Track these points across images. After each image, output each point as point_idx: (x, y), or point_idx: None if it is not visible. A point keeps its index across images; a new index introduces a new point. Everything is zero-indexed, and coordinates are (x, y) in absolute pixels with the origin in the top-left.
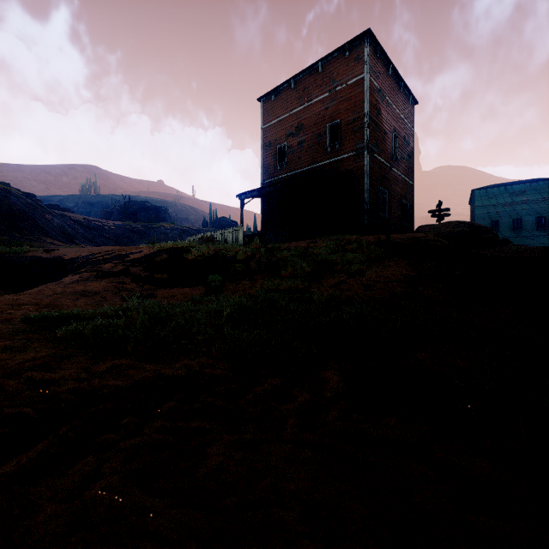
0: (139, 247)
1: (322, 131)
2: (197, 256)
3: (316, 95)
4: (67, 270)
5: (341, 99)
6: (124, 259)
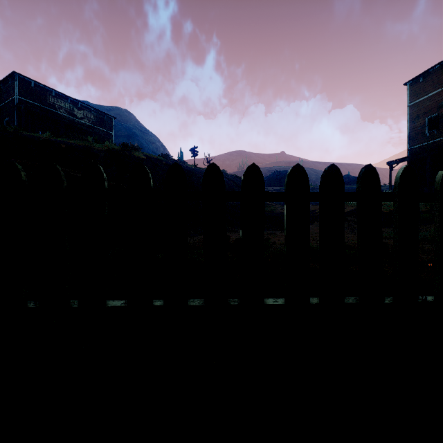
0: None
1: None
2: (389, 210)
3: None
4: None
5: None
6: None
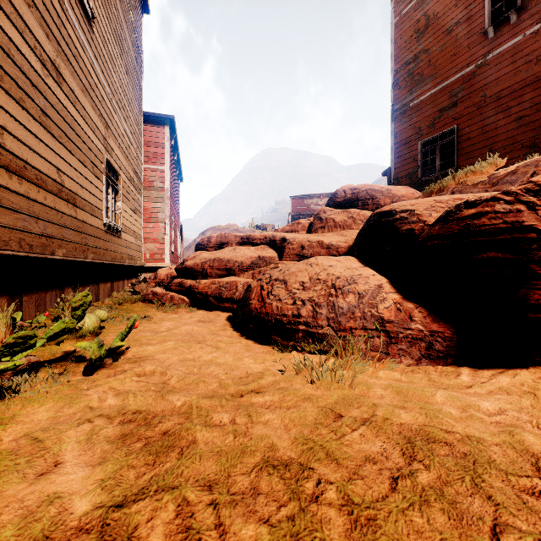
0: None
1: None
2: None
3: None
4: None
5: None
6: None
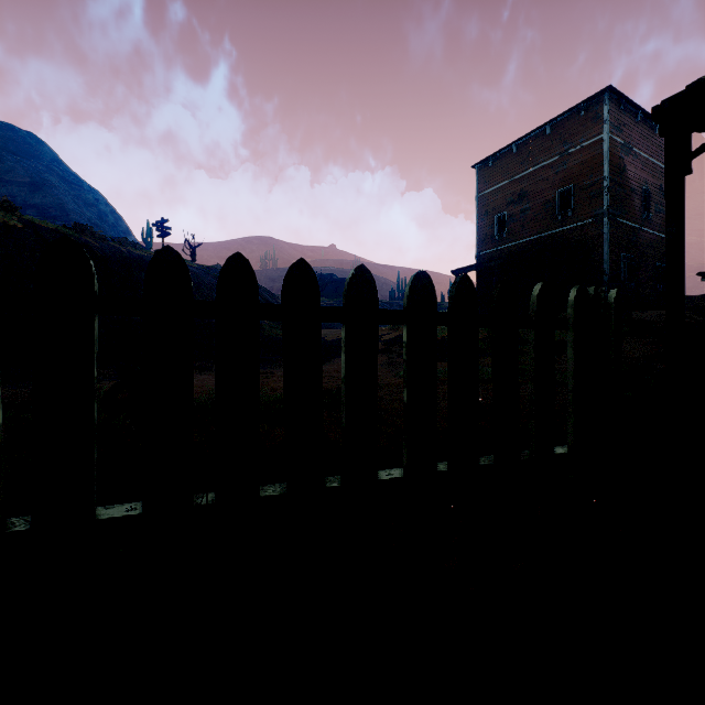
0: (382, 329)
1: (551, 198)
2: (442, 337)
3: (544, 159)
4: (337, 349)
5: (575, 162)
6: (380, 340)
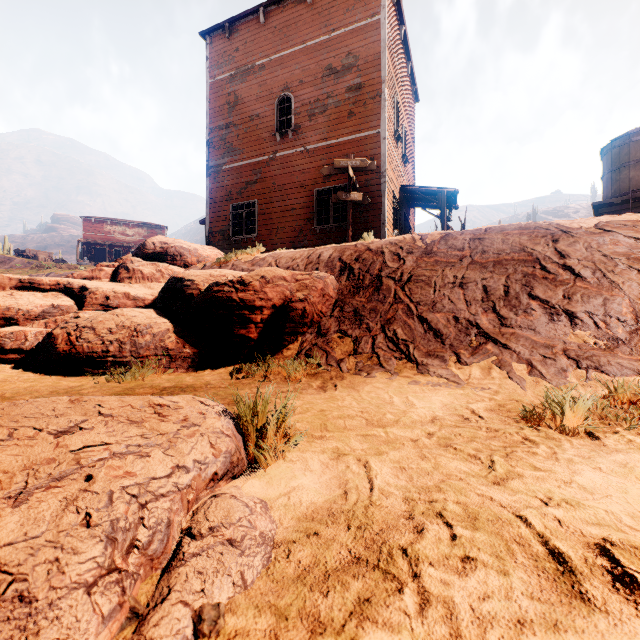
0: None
1: None
2: None
3: None
4: None
5: None
6: None
